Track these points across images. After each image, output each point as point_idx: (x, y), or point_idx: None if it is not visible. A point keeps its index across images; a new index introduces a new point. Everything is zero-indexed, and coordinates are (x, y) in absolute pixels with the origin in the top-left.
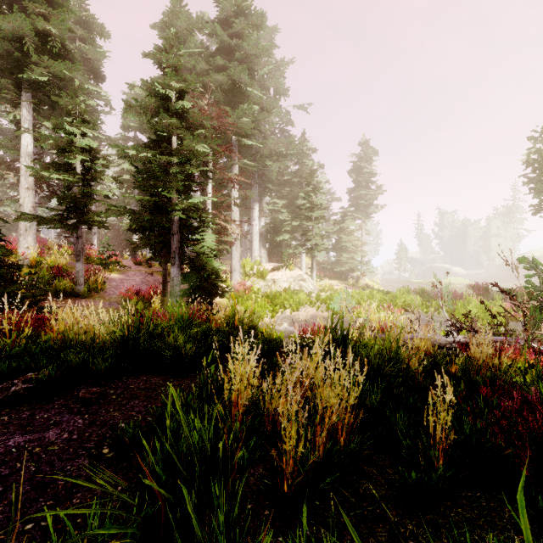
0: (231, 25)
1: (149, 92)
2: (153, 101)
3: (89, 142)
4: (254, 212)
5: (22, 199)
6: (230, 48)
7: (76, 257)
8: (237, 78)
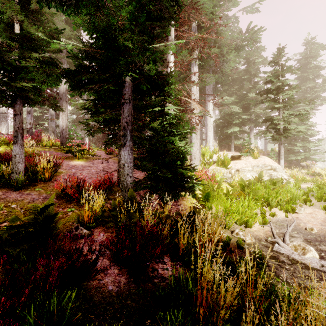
0: None
1: None
2: None
3: None
4: (209, 106)
5: None
6: None
7: (13, 138)
8: None
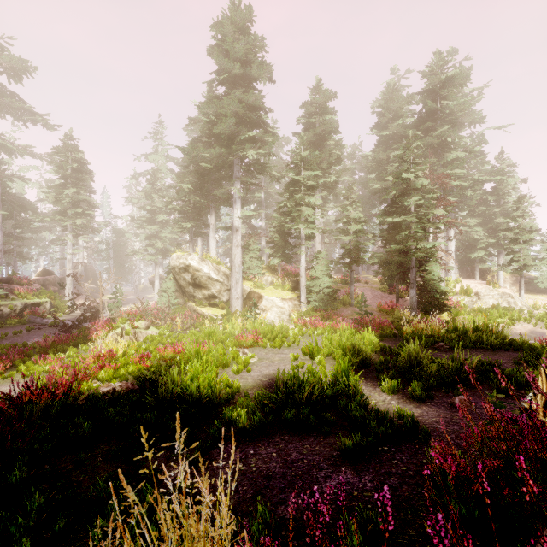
0: (436, 92)
1: (394, 177)
2: (404, 186)
3: (359, 214)
4: (450, 235)
5: (316, 249)
6: (435, 110)
7: (351, 283)
8: (446, 136)
